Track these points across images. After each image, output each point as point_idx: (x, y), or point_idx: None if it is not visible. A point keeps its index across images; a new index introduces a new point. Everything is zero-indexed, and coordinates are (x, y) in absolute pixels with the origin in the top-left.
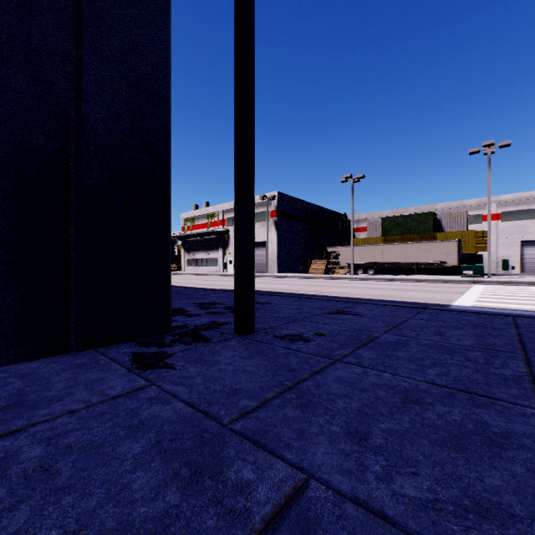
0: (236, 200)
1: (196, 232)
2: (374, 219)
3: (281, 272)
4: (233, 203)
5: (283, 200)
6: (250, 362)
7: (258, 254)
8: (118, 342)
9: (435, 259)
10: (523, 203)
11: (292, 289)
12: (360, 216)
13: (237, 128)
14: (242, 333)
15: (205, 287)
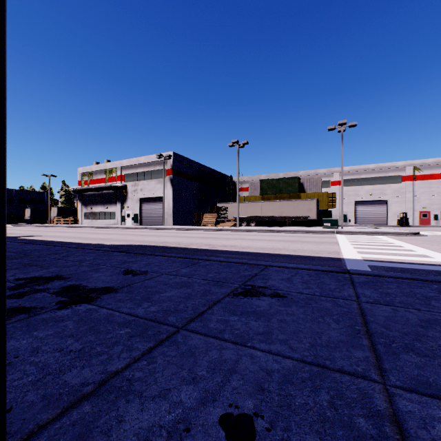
0: None
1: (93, 187)
2: (254, 181)
3: (176, 225)
4: (131, 160)
5: (179, 160)
6: None
7: (155, 208)
8: None
9: (300, 214)
10: (356, 174)
11: (184, 243)
12: (243, 179)
13: None
14: None
15: (88, 242)
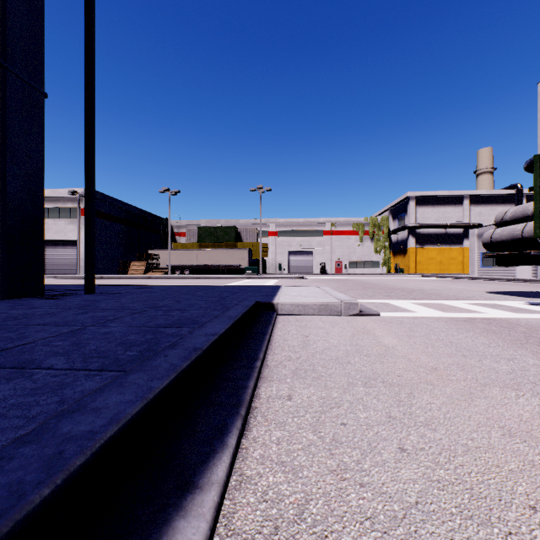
0: (86, 232)
1: None
2: (194, 226)
3: (96, 274)
4: None
5: (99, 198)
6: (99, 296)
7: (66, 254)
8: (21, 297)
9: (235, 262)
10: (289, 226)
11: None
12: (181, 222)
13: (86, 199)
14: (89, 293)
15: None
